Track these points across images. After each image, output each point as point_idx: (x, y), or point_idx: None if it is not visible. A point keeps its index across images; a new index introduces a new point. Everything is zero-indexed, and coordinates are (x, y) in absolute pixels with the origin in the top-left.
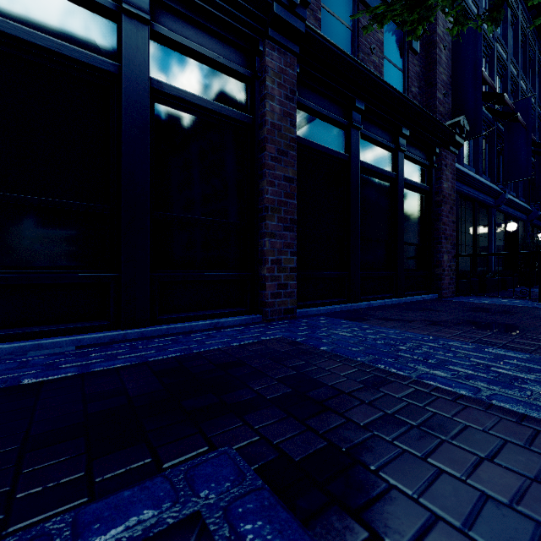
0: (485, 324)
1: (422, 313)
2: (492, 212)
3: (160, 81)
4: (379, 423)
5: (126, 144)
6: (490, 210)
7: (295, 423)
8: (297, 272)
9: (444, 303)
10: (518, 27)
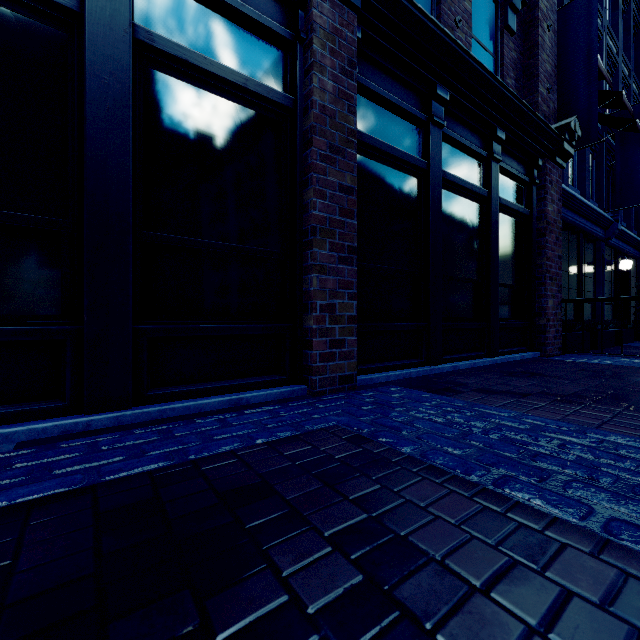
0: (633, 399)
1: (531, 380)
2: (600, 246)
3: (149, 31)
4: None
5: (92, 122)
6: (598, 244)
7: None
8: (357, 323)
9: (552, 363)
10: (630, 16)
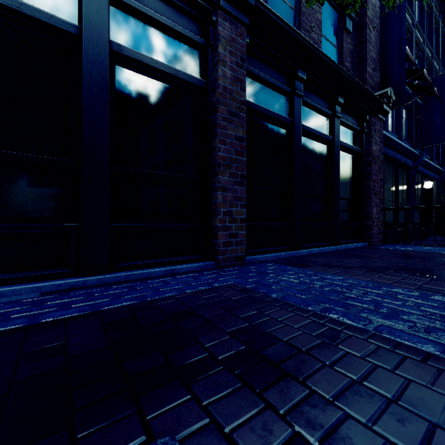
0: (419, 270)
1: (358, 259)
2: (411, 172)
3: (119, 44)
4: (346, 392)
5: (86, 101)
6: (410, 171)
7: (251, 394)
8: (246, 223)
9: (374, 250)
10: (432, 16)
